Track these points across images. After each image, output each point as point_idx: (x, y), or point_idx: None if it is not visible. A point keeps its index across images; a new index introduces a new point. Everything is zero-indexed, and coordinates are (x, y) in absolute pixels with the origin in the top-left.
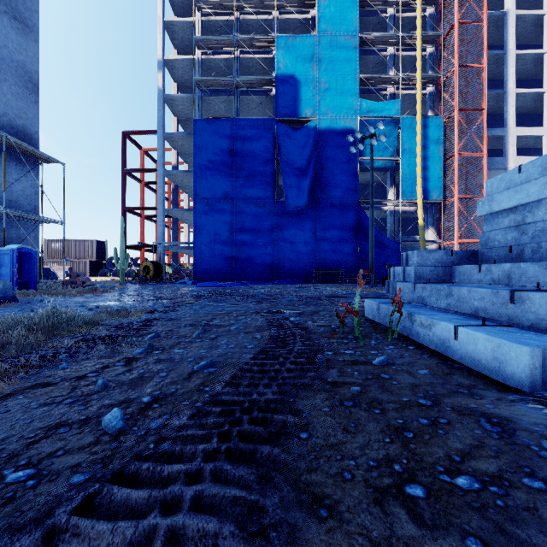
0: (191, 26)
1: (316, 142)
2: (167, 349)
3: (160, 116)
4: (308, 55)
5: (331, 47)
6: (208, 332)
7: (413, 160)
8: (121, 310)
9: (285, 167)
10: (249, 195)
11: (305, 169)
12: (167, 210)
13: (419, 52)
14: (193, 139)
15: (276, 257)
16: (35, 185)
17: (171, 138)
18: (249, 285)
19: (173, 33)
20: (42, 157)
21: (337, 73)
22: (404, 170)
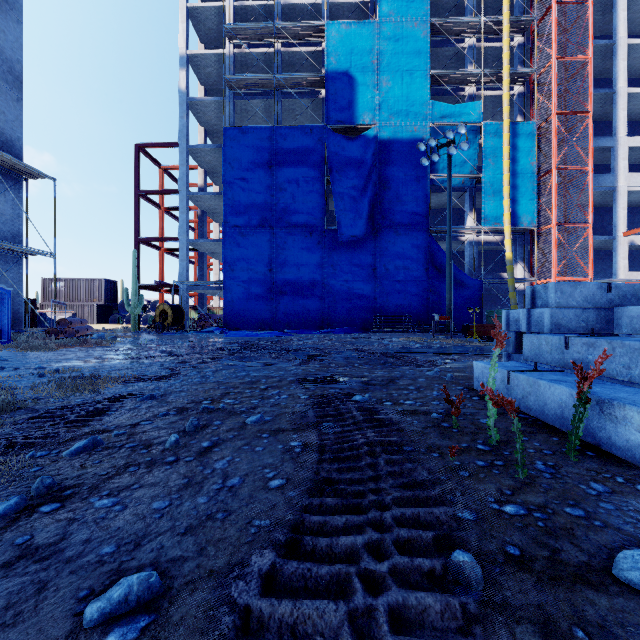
0: (220, 13)
1: (377, 155)
2: (83, 493)
3: (182, 125)
4: (367, 47)
5: (395, 36)
6: (202, 432)
7: (498, 177)
8: (85, 377)
9: (337, 187)
10: (292, 222)
11: (363, 189)
12: (191, 241)
13: (506, 41)
14: (223, 152)
15: (326, 300)
16: (17, 206)
17: (196, 153)
18: (293, 334)
19: (199, 23)
20: (25, 170)
21: (402, 69)
22: (487, 190)
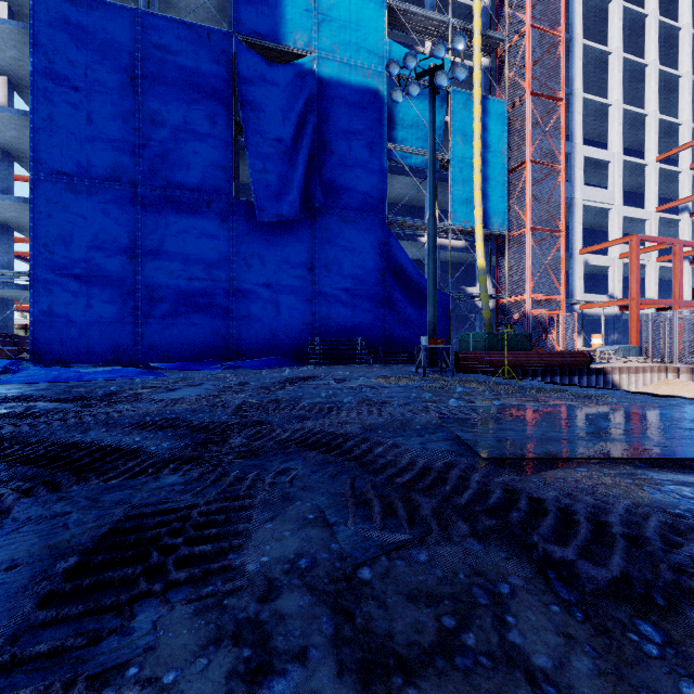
0: None
1: (315, 98)
2: None
3: None
4: None
5: None
6: None
7: (468, 162)
8: None
9: (253, 135)
10: (174, 180)
11: (293, 146)
12: None
13: None
14: (30, 30)
15: (235, 313)
16: None
17: None
18: (170, 371)
19: None
20: None
21: None
22: (456, 176)
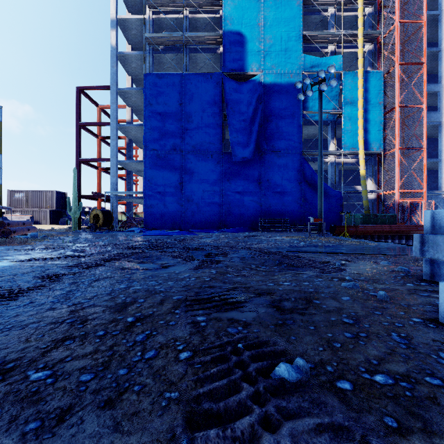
0: None
1: (262, 95)
2: None
3: (113, 72)
4: (254, 13)
5: (276, 4)
6: None
7: (354, 113)
8: None
9: (231, 120)
10: (197, 146)
11: (251, 122)
12: (120, 162)
13: (360, 9)
14: (143, 93)
15: (223, 206)
16: None
17: (124, 94)
18: (197, 233)
19: None
20: None
21: (281, 30)
22: (346, 123)
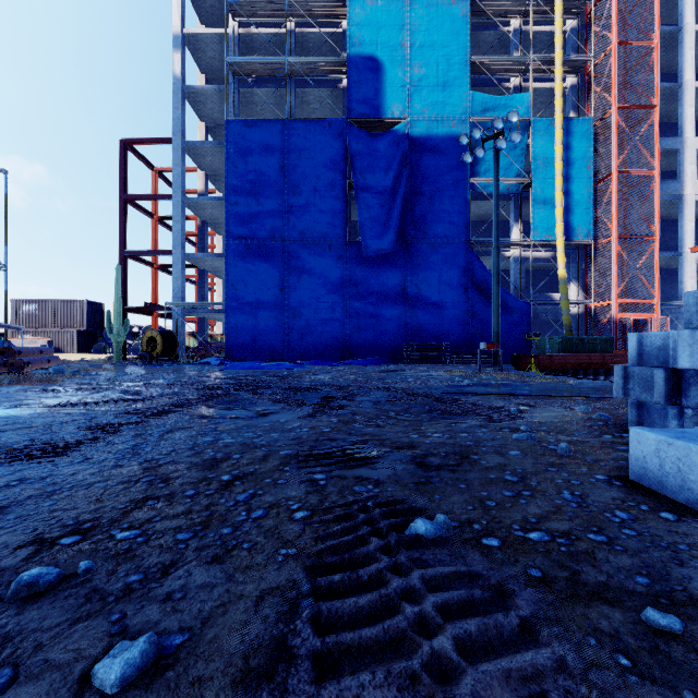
0: None
1: (408, 154)
2: None
3: (177, 117)
4: (396, 27)
5: (429, 14)
6: None
7: (549, 182)
8: None
9: (361, 192)
10: (308, 232)
11: (391, 195)
12: (188, 256)
13: (559, 22)
14: (225, 149)
15: (348, 325)
16: None
17: (194, 151)
18: (308, 366)
19: None
20: None
21: (438, 54)
22: (537, 197)
